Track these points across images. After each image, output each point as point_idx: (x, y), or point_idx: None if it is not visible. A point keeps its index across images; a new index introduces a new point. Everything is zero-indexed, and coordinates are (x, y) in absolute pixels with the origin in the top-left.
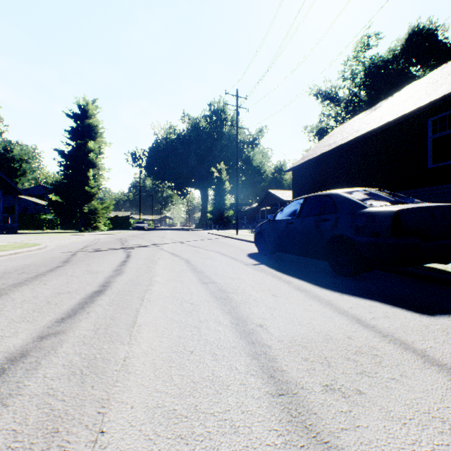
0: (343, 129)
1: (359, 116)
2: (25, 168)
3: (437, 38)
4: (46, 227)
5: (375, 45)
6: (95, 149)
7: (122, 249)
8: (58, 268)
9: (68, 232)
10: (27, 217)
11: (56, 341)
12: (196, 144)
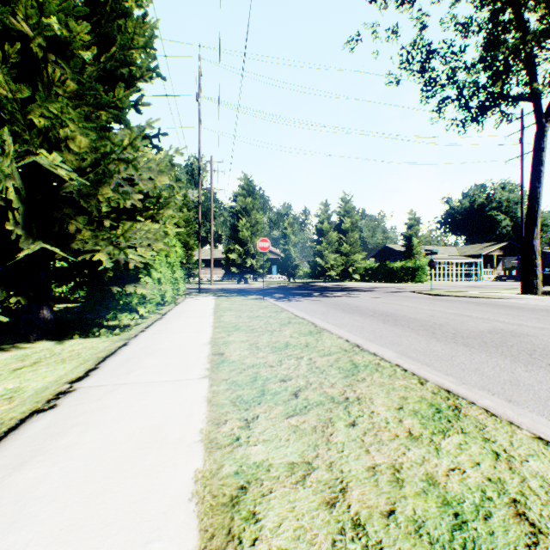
0: None
1: None
2: (543, 230)
3: None
4: None
5: None
6: None
7: None
8: (492, 286)
9: None
10: None
11: (477, 286)
12: None
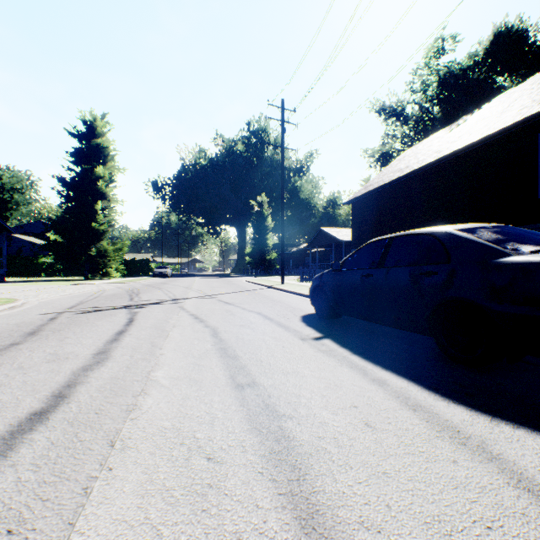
0: (417, 150)
1: (437, 134)
2: (17, 199)
3: (529, 40)
4: (45, 273)
5: (452, 49)
6: (105, 175)
7: (127, 307)
8: (11, 347)
9: (69, 280)
10: (21, 260)
11: None
12: (231, 171)
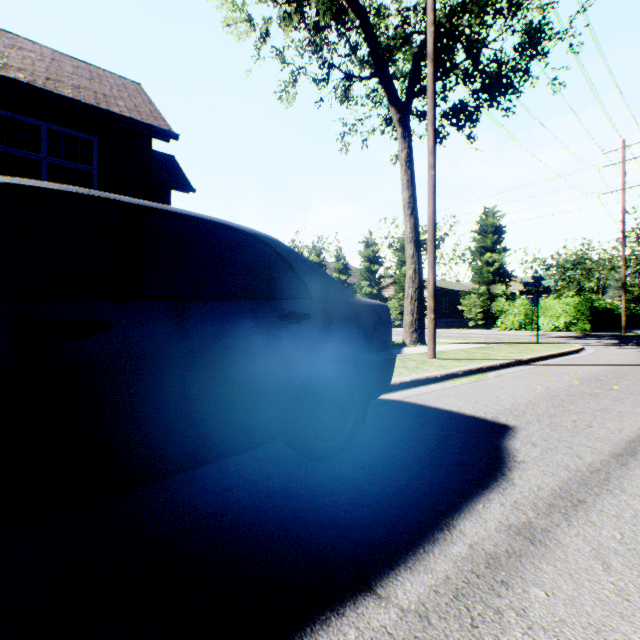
0: None
1: None
2: None
3: None
4: None
5: None
6: None
7: None
8: None
9: None
10: None
11: None
12: None
